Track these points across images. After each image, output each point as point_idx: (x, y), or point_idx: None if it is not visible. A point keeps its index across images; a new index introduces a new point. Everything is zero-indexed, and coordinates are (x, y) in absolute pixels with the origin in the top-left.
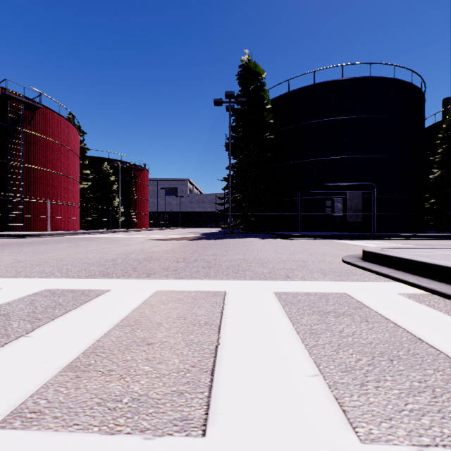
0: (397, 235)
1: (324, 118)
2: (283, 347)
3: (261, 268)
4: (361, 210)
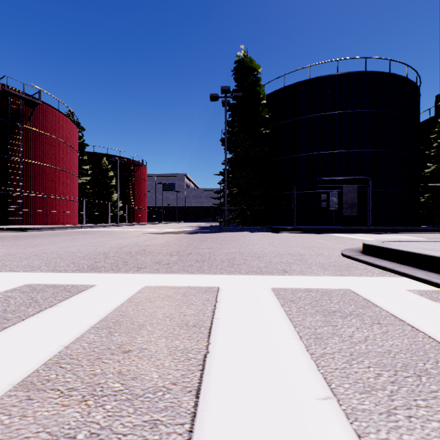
0: (393, 229)
1: (319, 112)
2: (285, 356)
3: (257, 261)
4: (357, 204)
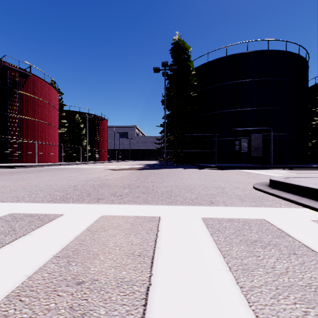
0: (289, 166)
1: (234, 80)
2: (218, 290)
3: (189, 193)
4: (262, 148)
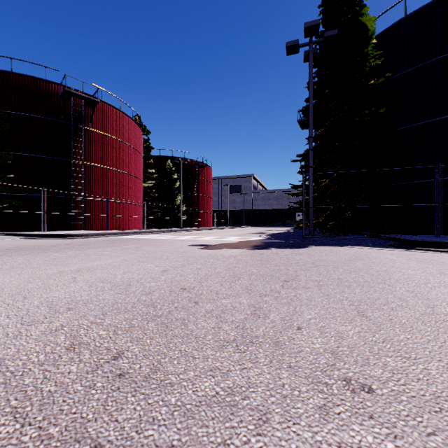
0: None
1: None
2: None
3: None
4: None
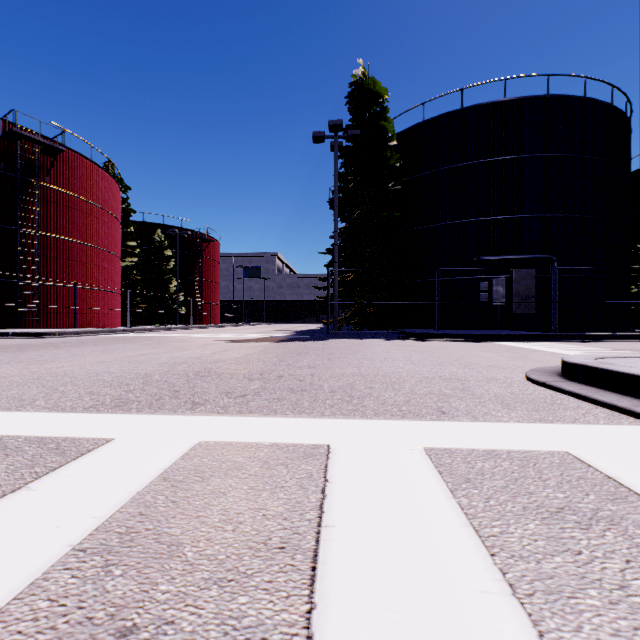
0: (594, 335)
1: (477, 158)
2: None
3: (391, 392)
4: (535, 296)
